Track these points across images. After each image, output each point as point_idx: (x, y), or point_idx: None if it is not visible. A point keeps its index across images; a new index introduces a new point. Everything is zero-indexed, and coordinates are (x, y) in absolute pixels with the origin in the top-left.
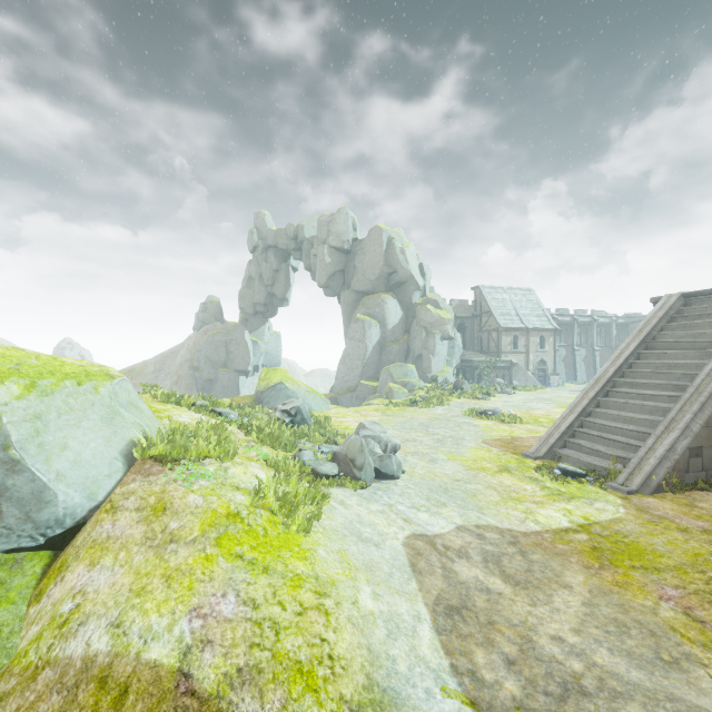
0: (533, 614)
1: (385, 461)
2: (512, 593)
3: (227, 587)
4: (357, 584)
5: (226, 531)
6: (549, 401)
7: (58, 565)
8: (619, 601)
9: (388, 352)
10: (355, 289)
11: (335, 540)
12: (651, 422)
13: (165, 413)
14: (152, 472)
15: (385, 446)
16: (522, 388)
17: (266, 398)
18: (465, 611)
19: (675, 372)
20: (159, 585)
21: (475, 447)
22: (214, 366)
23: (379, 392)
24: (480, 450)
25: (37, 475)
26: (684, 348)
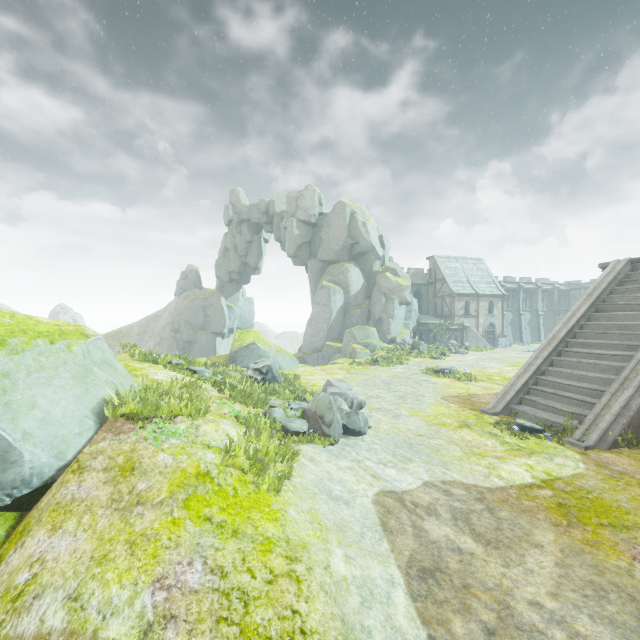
0: (507, 576)
1: (352, 417)
2: (484, 553)
3: (194, 554)
4: (329, 546)
5: (195, 491)
6: (499, 360)
7: (20, 529)
8: (592, 561)
9: (351, 315)
10: (321, 259)
11: (305, 498)
12: (604, 380)
13: (141, 371)
14: (123, 430)
15: (351, 403)
16: (474, 349)
17: (239, 358)
18: (439, 573)
19: (626, 332)
20: (122, 552)
21: (435, 403)
22: (193, 329)
23: (343, 352)
24: (439, 406)
25: (2, 435)
26: (634, 310)
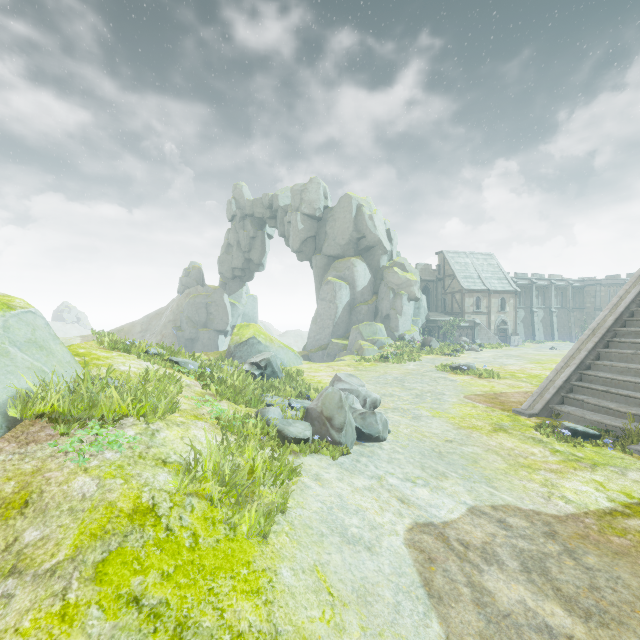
0: None
1: (368, 419)
2: (588, 635)
3: None
4: None
5: (121, 545)
6: (518, 357)
7: None
8: None
9: (358, 312)
10: (326, 254)
11: (307, 545)
12: None
13: (105, 360)
14: (38, 438)
15: (363, 401)
16: (488, 346)
17: (238, 353)
18: None
19: None
20: None
21: (458, 403)
22: (195, 326)
23: (350, 349)
24: (464, 405)
25: None
26: None
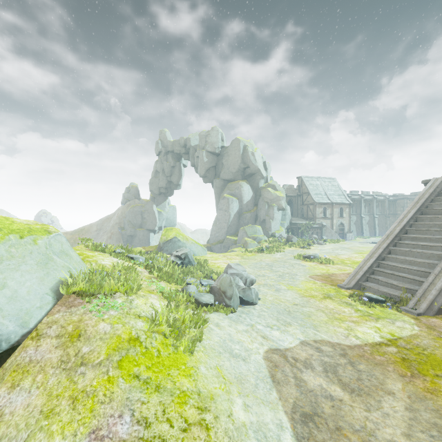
0: (369, 419)
1: (247, 292)
2: (350, 399)
3: (124, 408)
4: (231, 397)
5: (127, 354)
6: (348, 249)
7: None
8: (433, 406)
9: (244, 218)
10: (223, 178)
11: (213, 357)
12: (429, 264)
13: (92, 258)
14: (74, 304)
15: (245, 280)
16: (330, 241)
17: (165, 247)
18: (317, 418)
19: None
20: (66, 407)
21: (305, 281)
22: (134, 227)
23: (238, 243)
24: (308, 282)
25: None
26: None
